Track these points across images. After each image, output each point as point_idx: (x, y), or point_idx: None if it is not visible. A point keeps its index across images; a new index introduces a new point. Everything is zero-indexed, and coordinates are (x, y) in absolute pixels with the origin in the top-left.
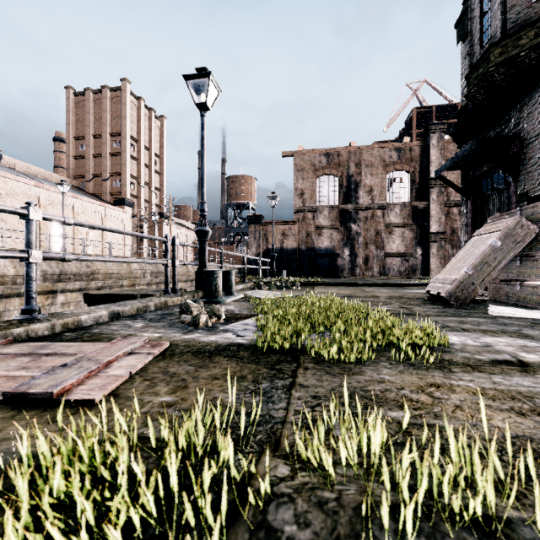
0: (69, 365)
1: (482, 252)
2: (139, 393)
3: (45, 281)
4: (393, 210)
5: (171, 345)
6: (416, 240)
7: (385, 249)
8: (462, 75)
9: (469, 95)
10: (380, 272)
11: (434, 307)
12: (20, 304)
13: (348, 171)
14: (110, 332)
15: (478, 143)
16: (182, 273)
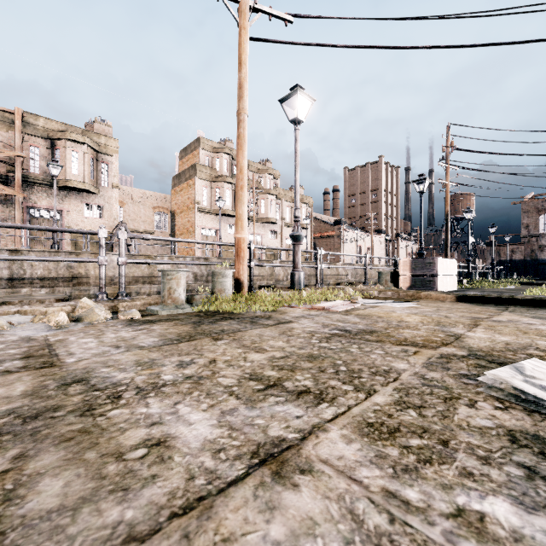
0: None
1: None
2: None
3: None
4: None
5: None
6: None
7: None
8: None
9: None
10: None
11: None
12: None
13: None
14: None
15: None
16: None
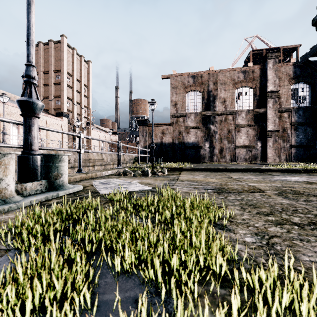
0: None
1: None
2: None
3: None
4: (240, 115)
5: None
6: (257, 136)
7: (234, 143)
8: None
9: None
10: (231, 159)
11: None
12: None
13: (208, 88)
14: None
15: None
16: (98, 160)
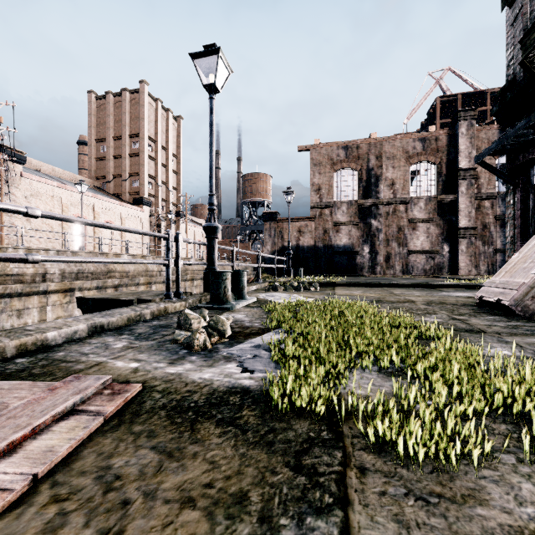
0: None
1: None
2: None
3: (63, 279)
4: (417, 204)
5: (144, 389)
6: (442, 237)
7: (408, 246)
8: (508, 45)
9: (525, 61)
10: (403, 270)
11: (496, 319)
12: (39, 302)
13: (367, 164)
14: (77, 357)
15: None
16: (198, 271)
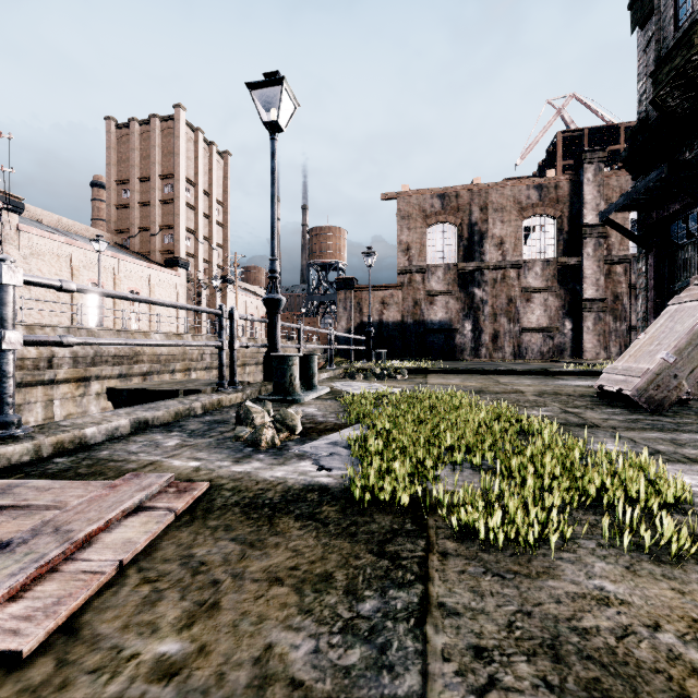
0: (12, 546)
1: (690, 329)
2: (121, 625)
3: (75, 365)
4: (532, 269)
5: (211, 488)
6: (564, 310)
7: (520, 322)
8: (640, 76)
9: (657, 100)
10: (515, 353)
11: (616, 412)
12: (44, 394)
13: (469, 218)
14: (125, 456)
15: (670, 170)
16: (251, 354)
